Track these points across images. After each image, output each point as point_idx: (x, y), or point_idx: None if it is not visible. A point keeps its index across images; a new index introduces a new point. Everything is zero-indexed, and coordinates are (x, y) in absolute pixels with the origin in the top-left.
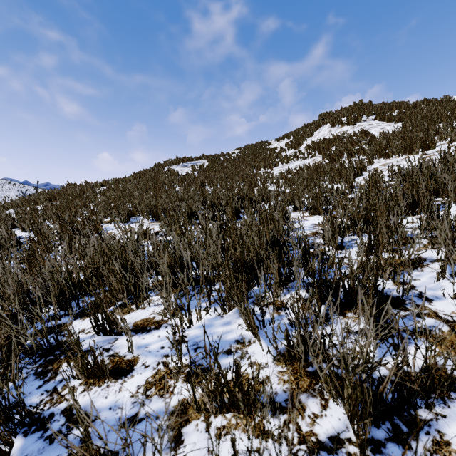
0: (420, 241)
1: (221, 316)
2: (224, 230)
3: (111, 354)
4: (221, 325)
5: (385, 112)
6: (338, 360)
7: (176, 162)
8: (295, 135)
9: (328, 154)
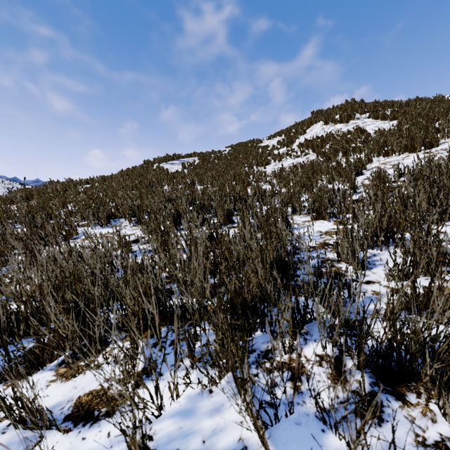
0: None
1: (210, 391)
2: (215, 239)
3: None
4: (209, 413)
5: (378, 110)
6: None
7: (166, 159)
8: (287, 132)
9: (322, 152)
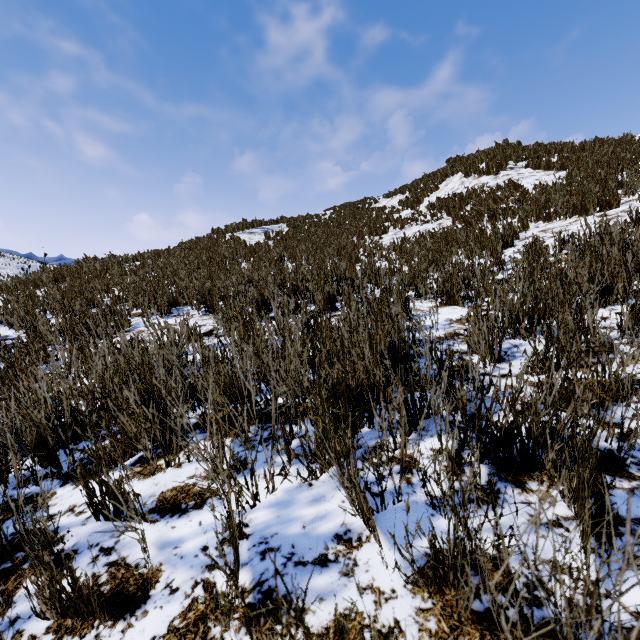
0: (637, 354)
1: (309, 484)
2: (313, 329)
3: (113, 561)
4: (310, 503)
5: (540, 156)
6: (528, 587)
7: (242, 226)
8: (412, 188)
9: (460, 215)
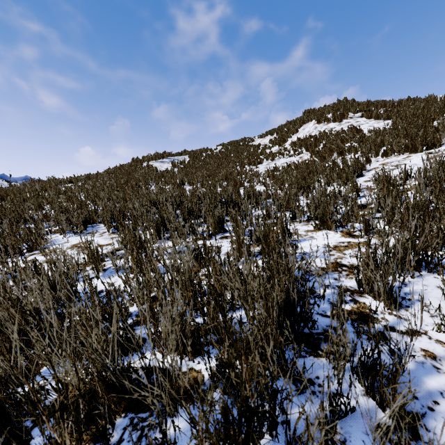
0: None
1: None
2: (203, 257)
3: None
4: None
5: (371, 109)
6: None
7: (155, 157)
8: (278, 131)
9: (316, 151)
